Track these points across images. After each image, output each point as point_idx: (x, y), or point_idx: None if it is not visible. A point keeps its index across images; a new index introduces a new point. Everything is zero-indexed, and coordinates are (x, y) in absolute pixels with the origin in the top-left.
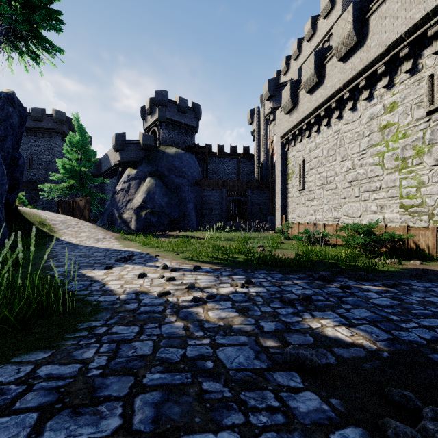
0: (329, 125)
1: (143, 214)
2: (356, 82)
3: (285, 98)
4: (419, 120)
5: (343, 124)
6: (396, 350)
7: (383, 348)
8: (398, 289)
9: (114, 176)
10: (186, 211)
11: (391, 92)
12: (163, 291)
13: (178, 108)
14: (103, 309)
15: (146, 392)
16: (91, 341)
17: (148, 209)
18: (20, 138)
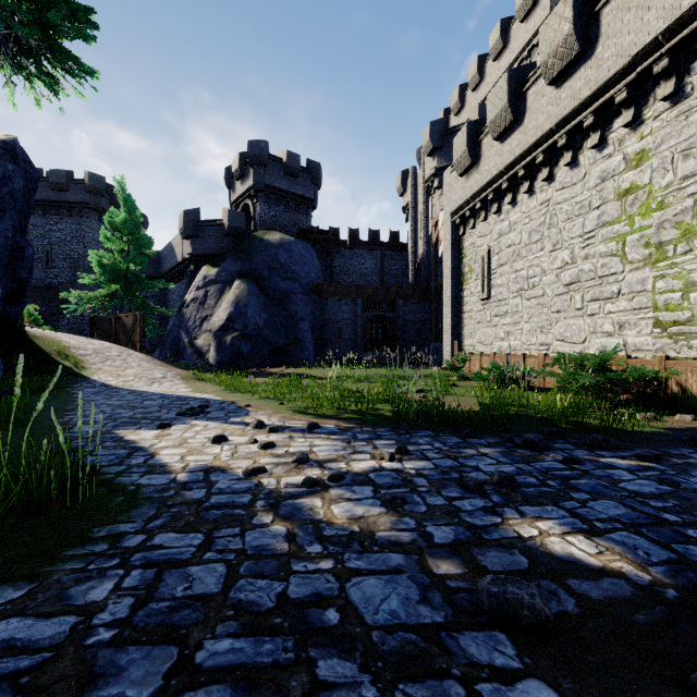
0: (532, 192)
1: (228, 339)
2: (578, 119)
3: (458, 150)
4: (687, 179)
5: (556, 189)
6: (690, 585)
7: (664, 579)
8: (665, 463)
9: (182, 279)
10: (298, 335)
11: (637, 133)
12: (252, 466)
13: (286, 169)
14: (144, 500)
15: (197, 686)
16: (110, 563)
17: (237, 331)
18: (27, 215)
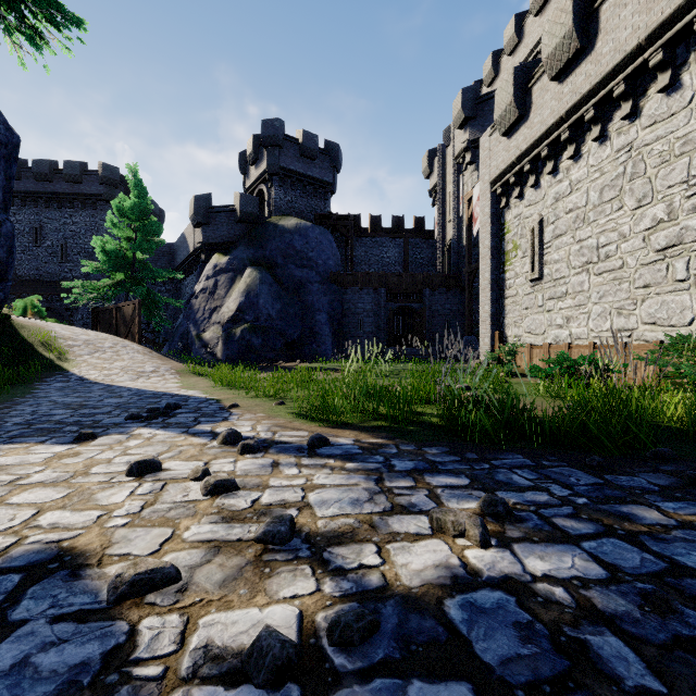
0: (604, 138)
1: (238, 332)
2: (684, 20)
3: (501, 103)
4: None
5: (643, 127)
6: None
7: None
8: None
9: (195, 271)
10: (314, 328)
11: None
12: (135, 570)
13: (302, 150)
14: None
15: None
16: None
17: (247, 322)
18: (6, 186)
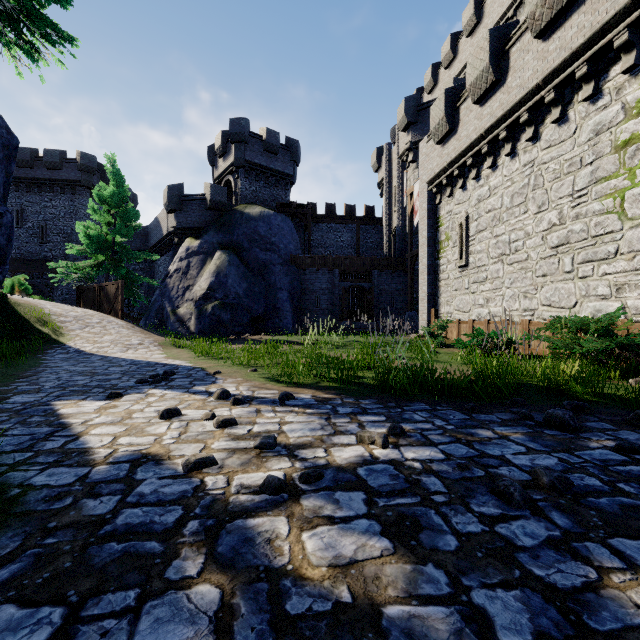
0: (514, 154)
1: (209, 308)
2: (568, 70)
3: (435, 118)
4: None
5: (542, 148)
6: None
7: None
8: None
9: (168, 252)
10: (276, 304)
11: (639, 78)
12: (196, 457)
13: (266, 146)
14: (17, 517)
15: None
16: None
17: (217, 299)
18: (6, 182)
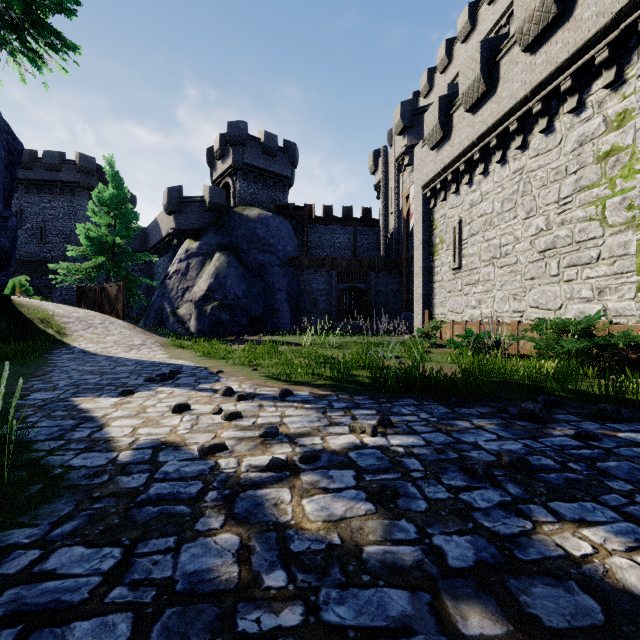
0: (504, 161)
1: (208, 309)
2: (554, 83)
3: (429, 124)
4: None
5: (530, 157)
6: None
7: None
8: None
9: (167, 253)
10: (275, 305)
11: (619, 93)
12: (209, 443)
13: (264, 148)
14: (66, 490)
15: None
16: None
17: (217, 300)
18: (10, 186)
